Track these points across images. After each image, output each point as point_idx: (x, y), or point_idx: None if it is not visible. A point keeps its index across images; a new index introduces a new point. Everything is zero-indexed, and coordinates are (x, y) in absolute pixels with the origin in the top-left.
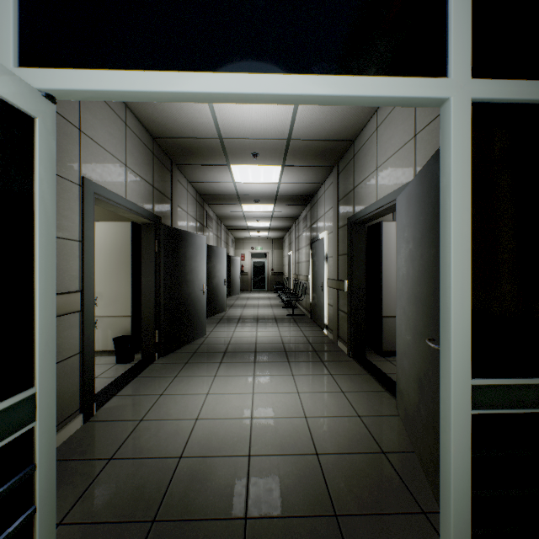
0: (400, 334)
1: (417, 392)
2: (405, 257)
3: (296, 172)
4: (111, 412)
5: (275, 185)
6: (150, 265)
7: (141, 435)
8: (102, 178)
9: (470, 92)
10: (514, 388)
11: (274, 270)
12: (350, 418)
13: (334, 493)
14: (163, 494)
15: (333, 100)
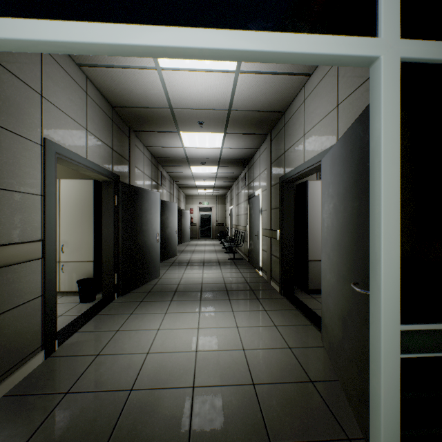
0: (325, 277)
1: (341, 329)
2: (330, 210)
3: (236, 138)
4: (71, 347)
5: (219, 150)
6: (110, 217)
7: (96, 369)
8: (63, 140)
9: (399, 51)
10: (439, 333)
11: (218, 222)
12: (282, 349)
13: (269, 421)
14: (113, 427)
15: (269, 57)
